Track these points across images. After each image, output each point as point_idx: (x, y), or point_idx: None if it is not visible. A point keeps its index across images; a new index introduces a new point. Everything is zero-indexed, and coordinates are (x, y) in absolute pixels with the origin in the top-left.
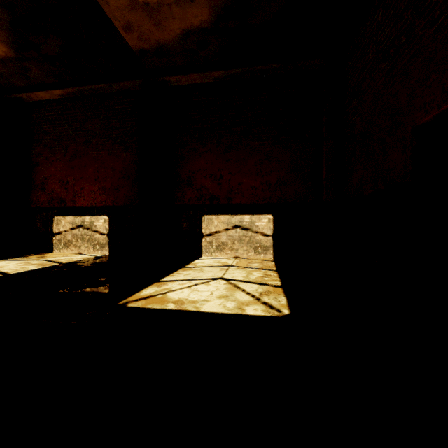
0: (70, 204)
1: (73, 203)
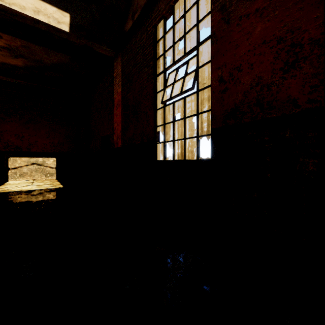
0: None
1: None
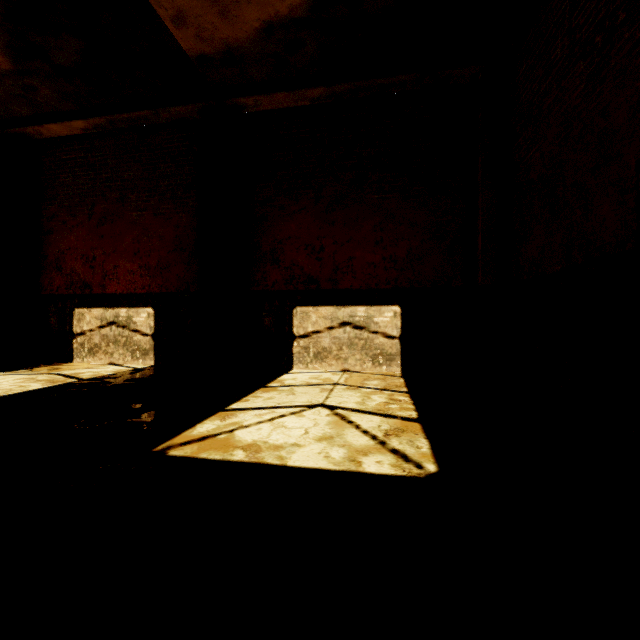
0: (98, 290)
1: (102, 289)
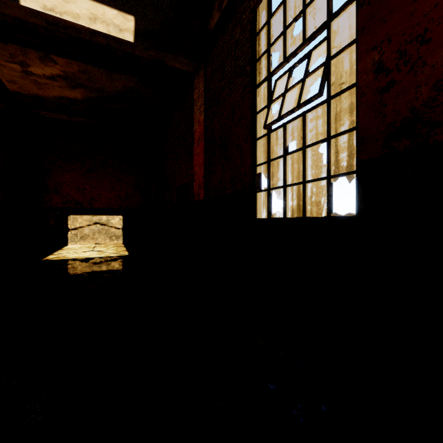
0: None
1: None
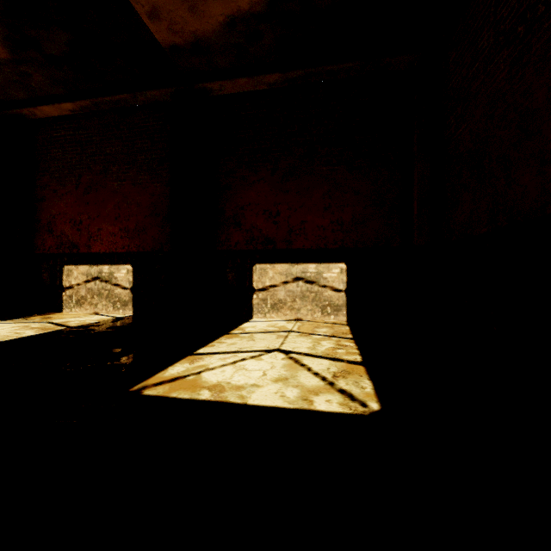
0: (84, 249)
1: (87, 248)
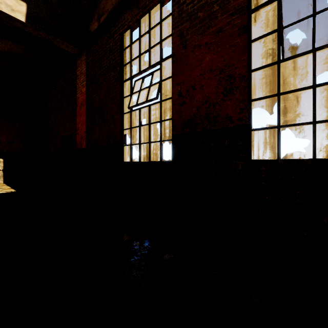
0: None
1: None
